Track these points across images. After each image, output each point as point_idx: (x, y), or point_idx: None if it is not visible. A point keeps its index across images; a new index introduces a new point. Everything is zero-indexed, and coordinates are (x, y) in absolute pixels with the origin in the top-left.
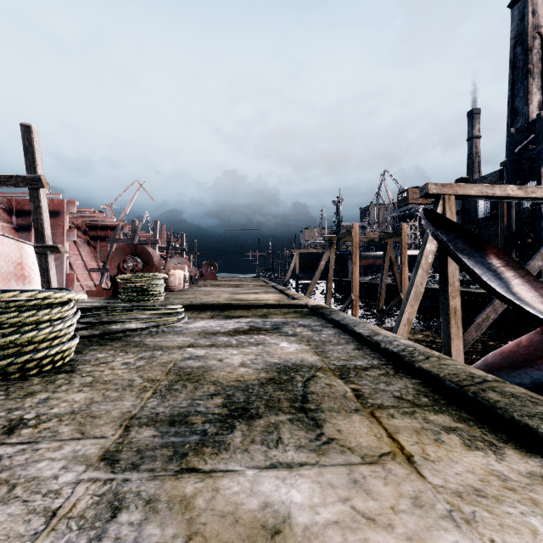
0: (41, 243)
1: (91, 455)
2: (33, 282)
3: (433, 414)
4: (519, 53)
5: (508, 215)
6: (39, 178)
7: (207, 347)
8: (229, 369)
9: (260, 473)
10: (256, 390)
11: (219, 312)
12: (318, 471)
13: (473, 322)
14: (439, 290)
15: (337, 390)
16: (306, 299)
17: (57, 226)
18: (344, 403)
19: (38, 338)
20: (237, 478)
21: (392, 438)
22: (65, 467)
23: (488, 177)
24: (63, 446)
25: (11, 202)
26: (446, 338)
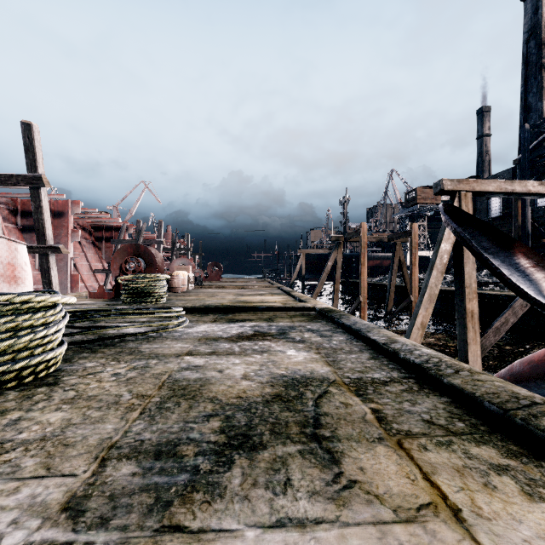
0: (43, 243)
1: (52, 502)
2: (24, 283)
3: (474, 445)
4: (533, 47)
5: (523, 214)
6: (40, 177)
7: (207, 355)
8: (230, 382)
9: (264, 534)
10: (260, 410)
11: (222, 315)
12: (339, 533)
13: (491, 326)
14: (450, 292)
15: (354, 411)
16: (314, 301)
17: (61, 227)
18: (364, 429)
19: (17, 347)
20: (234, 542)
21: (429, 480)
22: (15, 522)
23: (500, 176)
24: (20, 488)
25: (16, 203)
26: (463, 343)
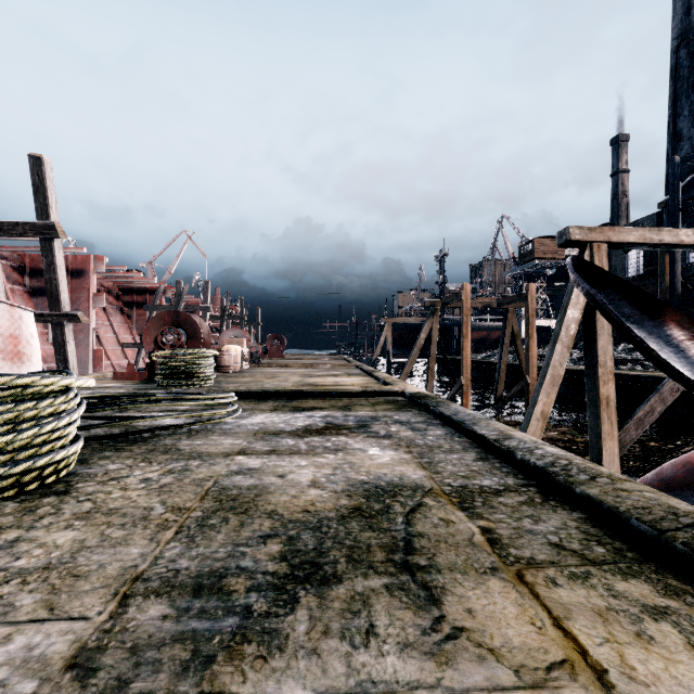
0: (56, 310)
1: (53, 656)
2: (31, 361)
3: (620, 579)
4: (684, 57)
5: (671, 272)
6: (53, 225)
7: (265, 454)
8: (294, 491)
9: None
10: (333, 529)
11: (285, 402)
12: None
13: (632, 417)
14: (578, 372)
15: (458, 531)
16: (402, 384)
17: (81, 290)
18: (471, 555)
19: (17, 444)
20: None
21: (562, 628)
22: (3, 684)
23: (641, 223)
24: (12, 636)
25: (23, 258)
26: (595, 439)
